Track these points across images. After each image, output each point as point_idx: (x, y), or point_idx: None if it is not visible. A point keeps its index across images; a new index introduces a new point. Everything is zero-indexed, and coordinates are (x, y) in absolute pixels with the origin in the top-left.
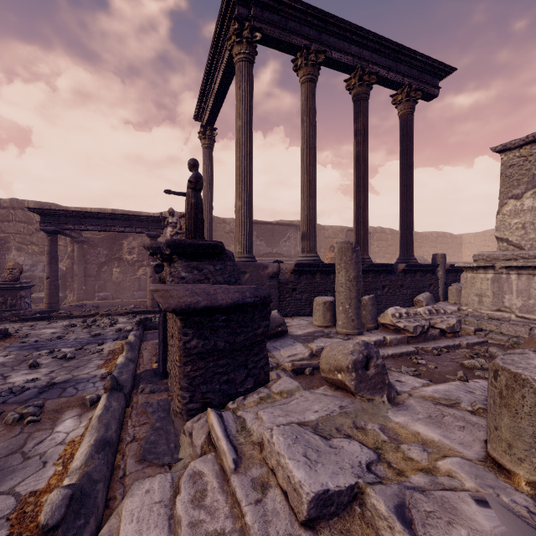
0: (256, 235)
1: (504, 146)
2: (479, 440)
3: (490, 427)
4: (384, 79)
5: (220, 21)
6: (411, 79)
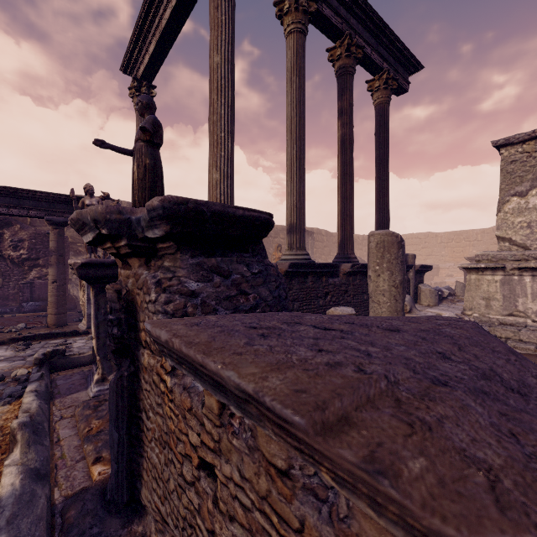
0: None
1: (507, 140)
2: None
3: None
4: (367, 57)
5: None
6: (389, 65)
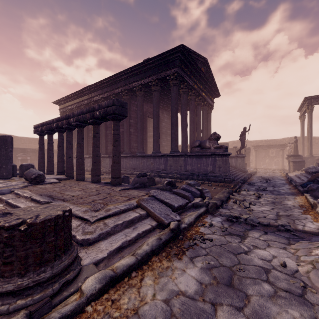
0: None
1: None
2: None
3: None
4: None
5: (303, 101)
6: None
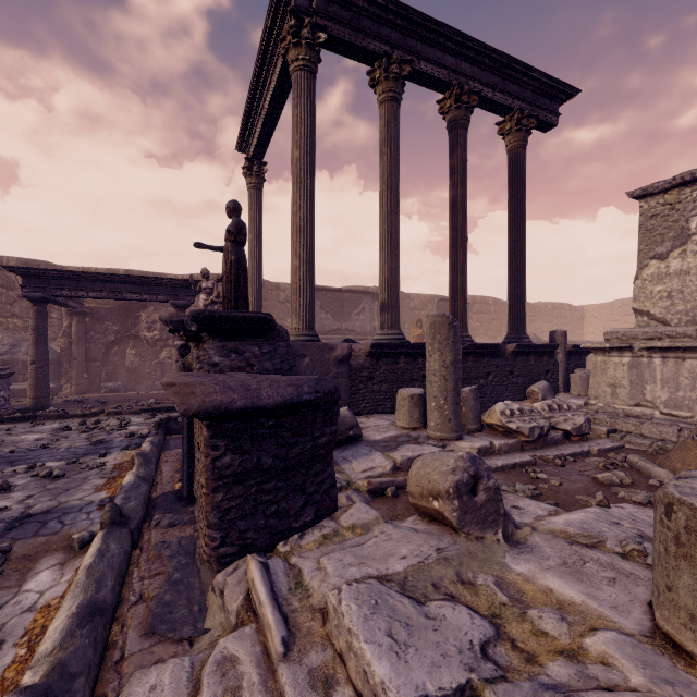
0: (320, 306)
1: (644, 190)
2: (639, 601)
3: (658, 585)
4: (489, 100)
5: (271, 16)
6: (523, 102)
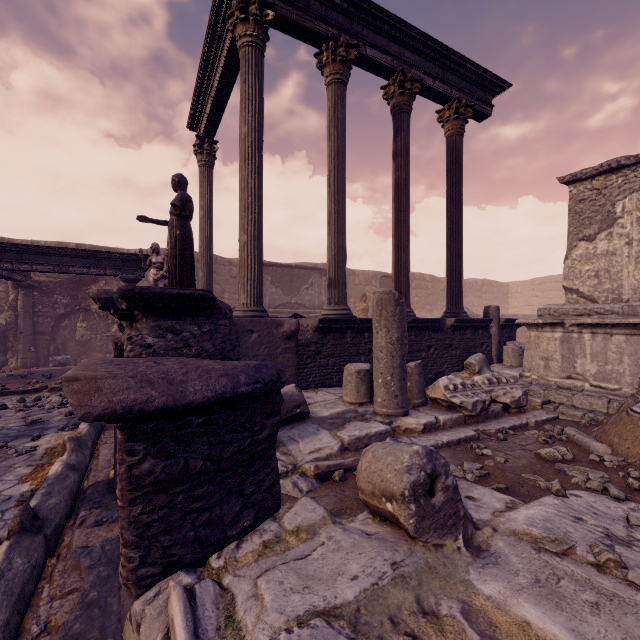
0: (271, 281)
1: (574, 176)
2: (633, 639)
3: None
4: (430, 89)
5: None
6: (461, 92)
